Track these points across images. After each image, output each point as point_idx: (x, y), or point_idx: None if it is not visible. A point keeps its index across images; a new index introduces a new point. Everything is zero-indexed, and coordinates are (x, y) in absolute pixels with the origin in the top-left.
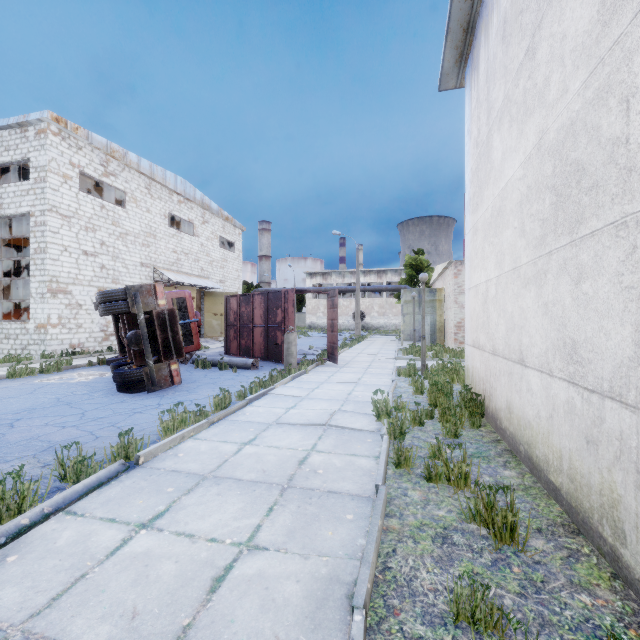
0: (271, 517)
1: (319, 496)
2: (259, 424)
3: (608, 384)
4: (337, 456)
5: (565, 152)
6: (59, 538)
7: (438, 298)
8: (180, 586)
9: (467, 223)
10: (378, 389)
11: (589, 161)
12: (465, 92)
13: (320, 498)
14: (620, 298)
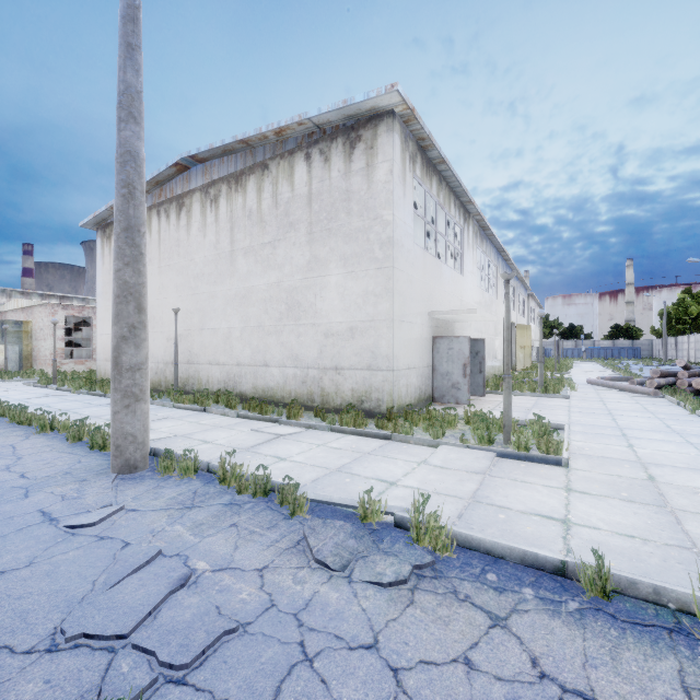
0: (84, 402)
1: (89, 400)
2: (11, 401)
3: (160, 360)
4: (77, 398)
5: (151, 311)
6: (29, 411)
7: (25, 330)
8: (84, 405)
9: (100, 302)
10: (75, 378)
11: (156, 317)
12: (98, 237)
13: (90, 400)
14: (162, 345)
